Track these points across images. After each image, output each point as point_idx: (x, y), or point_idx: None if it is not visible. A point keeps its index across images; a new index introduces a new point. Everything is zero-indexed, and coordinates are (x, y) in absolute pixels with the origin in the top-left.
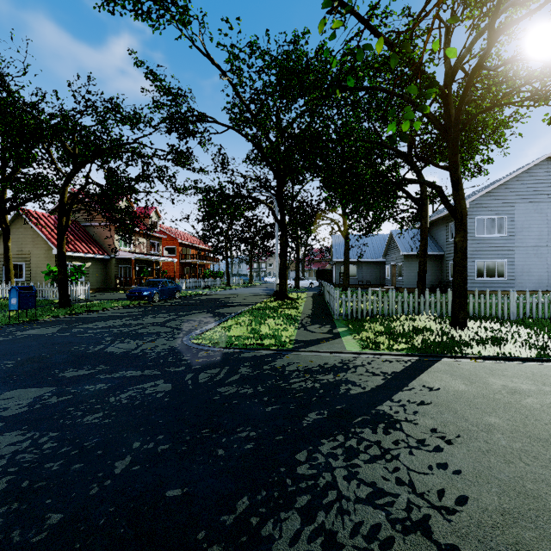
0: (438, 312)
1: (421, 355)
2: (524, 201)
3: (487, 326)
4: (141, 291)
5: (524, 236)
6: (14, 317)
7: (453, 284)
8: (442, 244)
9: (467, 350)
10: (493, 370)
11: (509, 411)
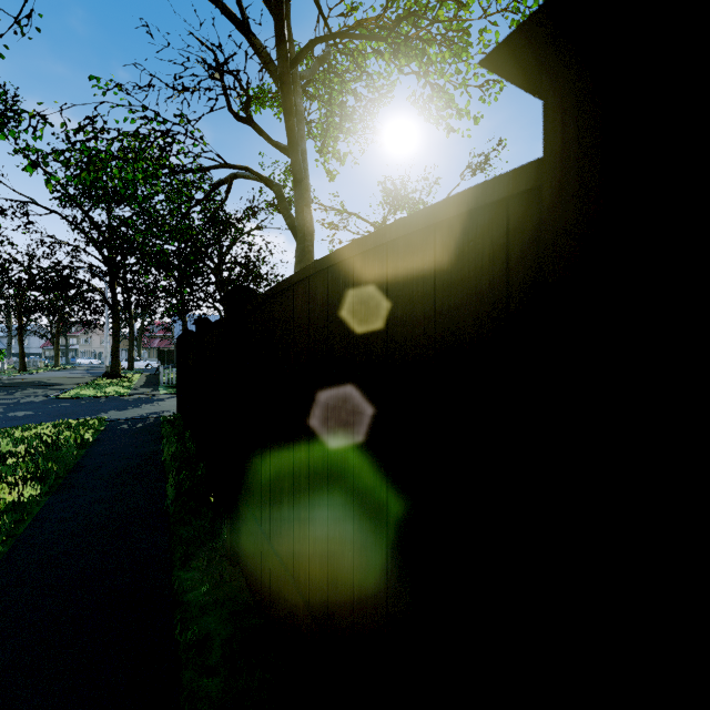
0: None
1: None
2: None
3: None
4: None
5: None
6: None
7: None
8: None
9: None
10: None
11: None
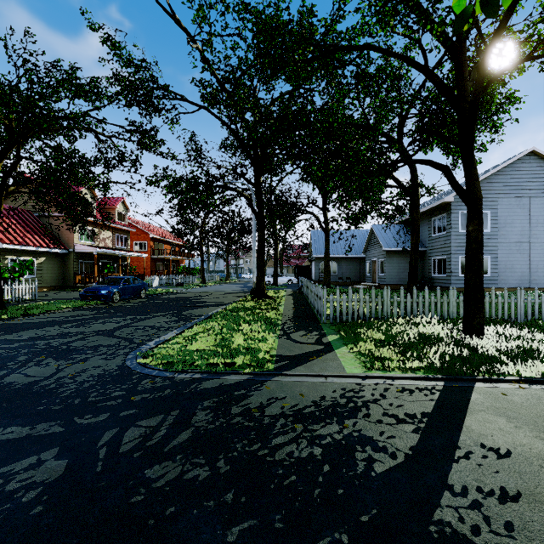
0: (439, 313)
1: (446, 378)
2: (507, 195)
3: (505, 332)
4: (98, 290)
5: (507, 231)
6: None
7: (466, 282)
8: (424, 239)
9: (502, 369)
10: None
11: None
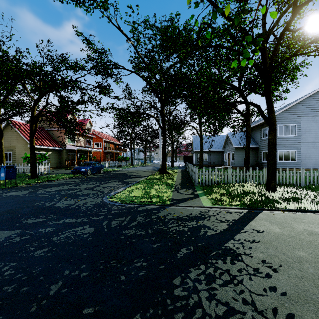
0: (257, 181)
1: (249, 208)
2: (307, 115)
3: (288, 190)
4: (80, 168)
5: (307, 136)
6: (3, 184)
7: (267, 164)
8: (258, 140)
9: (278, 205)
10: (296, 218)
11: (310, 247)
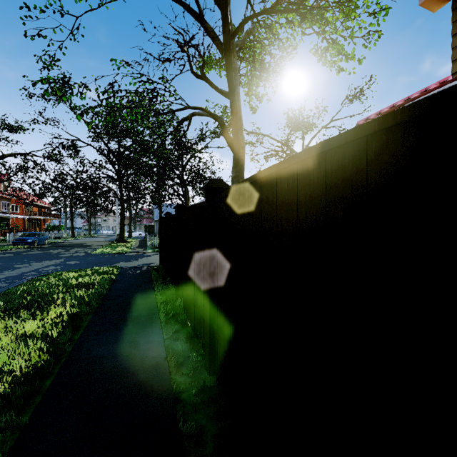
0: None
1: None
2: None
3: None
4: (26, 239)
5: None
6: None
7: None
8: None
9: None
10: None
11: None
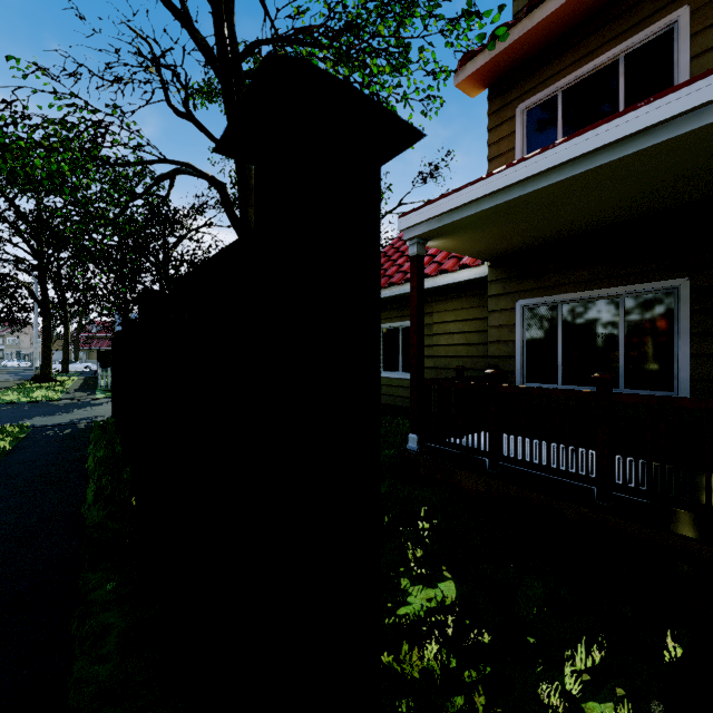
0: None
1: None
2: None
3: None
4: None
5: None
6: None
7: None
8: None
9: None
10: None
11: None
